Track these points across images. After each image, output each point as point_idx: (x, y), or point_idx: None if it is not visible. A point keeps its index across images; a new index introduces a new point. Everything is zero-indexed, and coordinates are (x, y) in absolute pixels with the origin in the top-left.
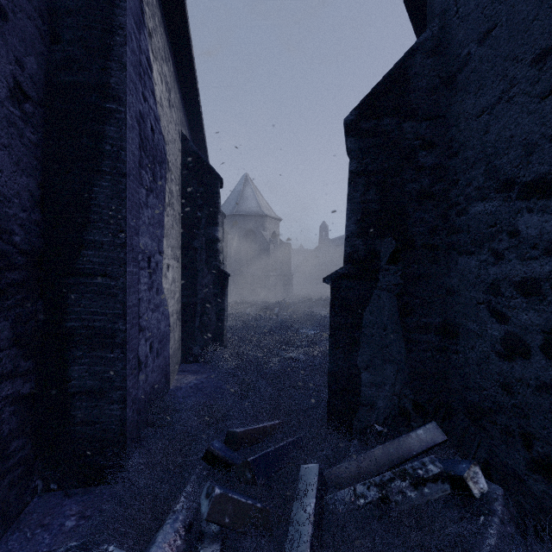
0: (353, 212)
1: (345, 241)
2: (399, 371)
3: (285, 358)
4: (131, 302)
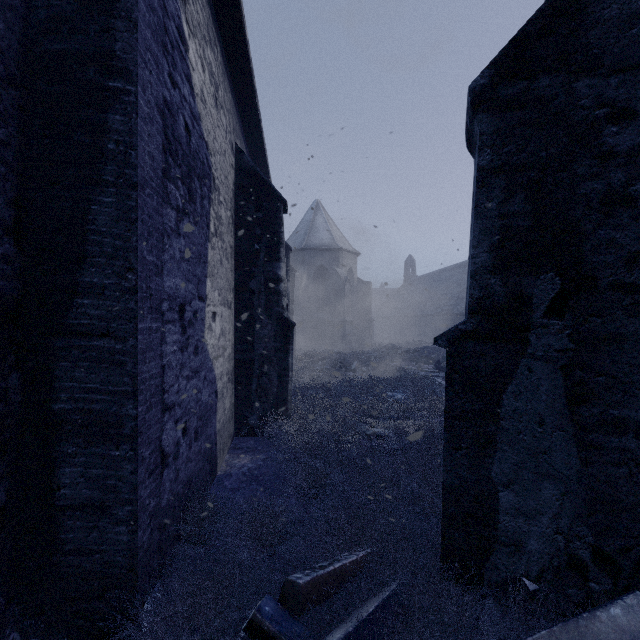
0: (484, 233)
1: (471, 280)
2: (567, 494)
3: (367, 434)
4: (148, 372)
